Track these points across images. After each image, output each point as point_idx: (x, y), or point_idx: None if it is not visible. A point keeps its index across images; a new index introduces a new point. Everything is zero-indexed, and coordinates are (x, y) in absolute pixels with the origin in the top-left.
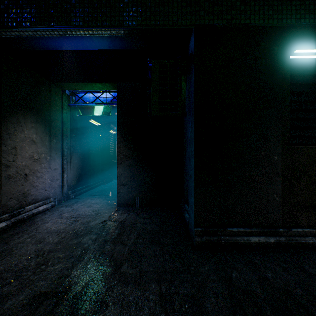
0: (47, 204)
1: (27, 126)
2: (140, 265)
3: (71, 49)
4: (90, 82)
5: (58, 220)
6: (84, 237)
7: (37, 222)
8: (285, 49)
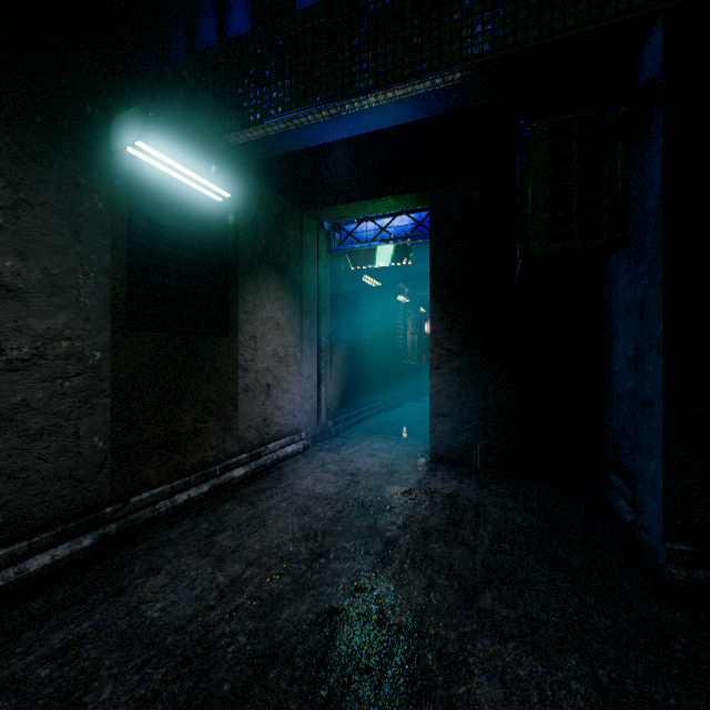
0: (297, 442)
1: (270, 297)
2: (522, 603)
3: (337, 138)
4: (372, 198)
5: (321, 476)
6: (379, 516)
7: (288, 474)
8: None
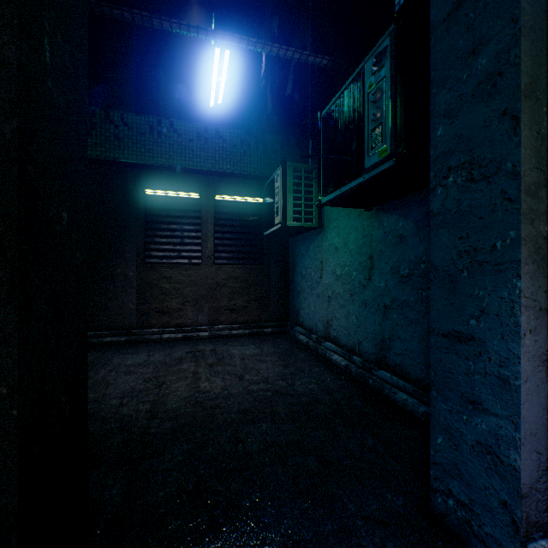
0: None
1: None
2: None
3: None
4: None
5: None
6: None
7: None
8: (139, 188)
